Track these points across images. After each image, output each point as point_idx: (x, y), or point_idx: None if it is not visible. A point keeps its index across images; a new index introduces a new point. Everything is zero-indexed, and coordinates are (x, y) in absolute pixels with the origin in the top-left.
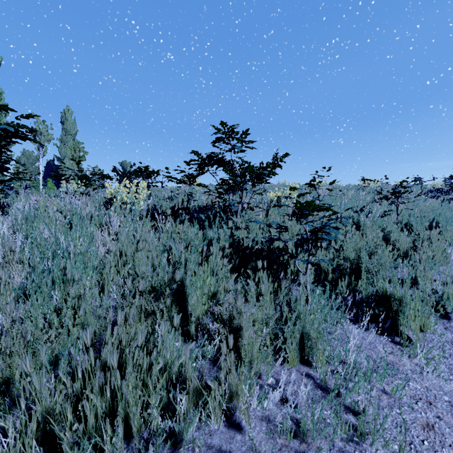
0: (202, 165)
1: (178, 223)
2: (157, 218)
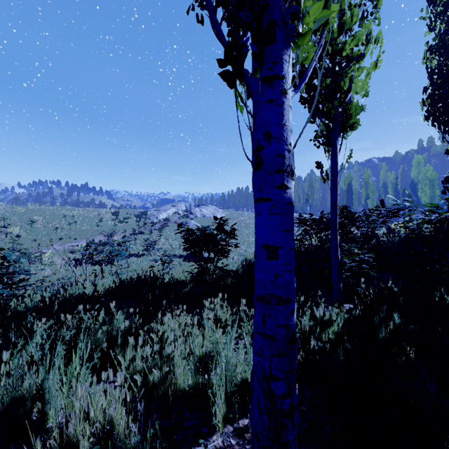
0: None
1: None
2: None
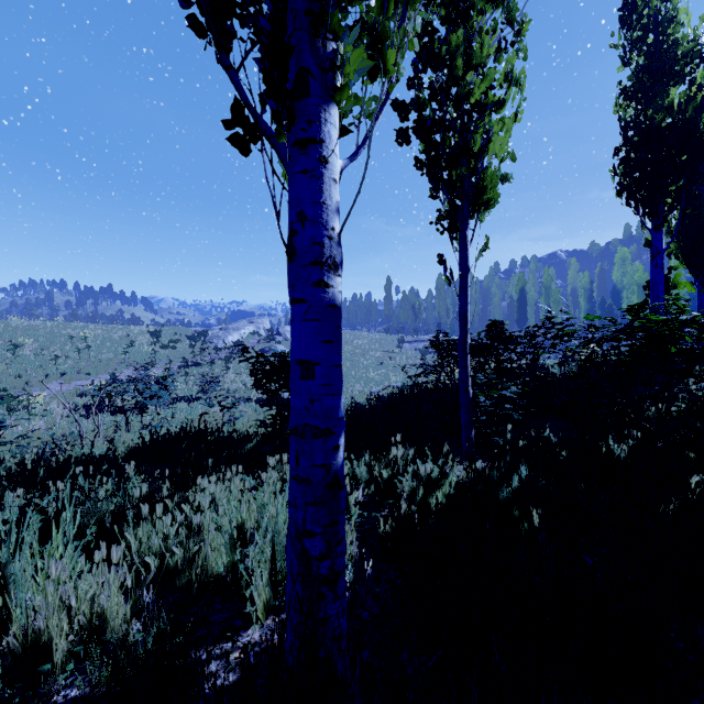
0: None
1: None
2: None
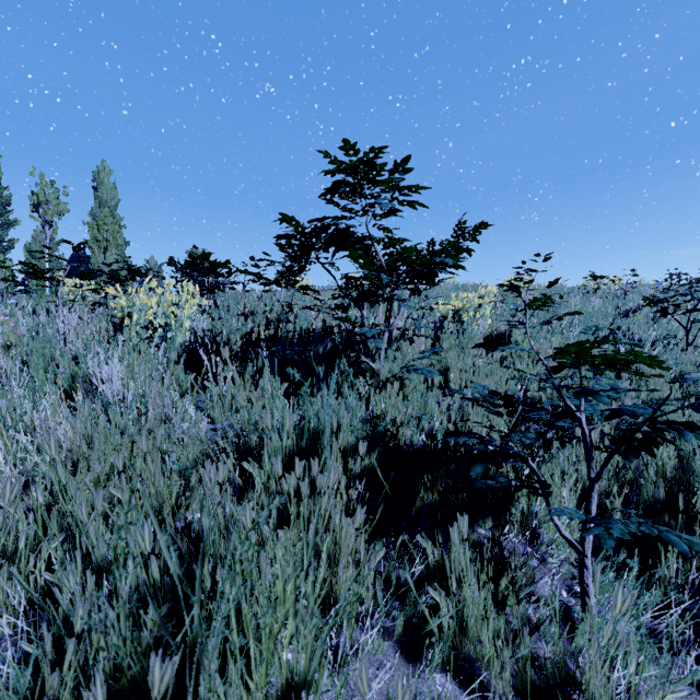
0: (303, 246)
1: (247, 375)
2: (206, 362)
